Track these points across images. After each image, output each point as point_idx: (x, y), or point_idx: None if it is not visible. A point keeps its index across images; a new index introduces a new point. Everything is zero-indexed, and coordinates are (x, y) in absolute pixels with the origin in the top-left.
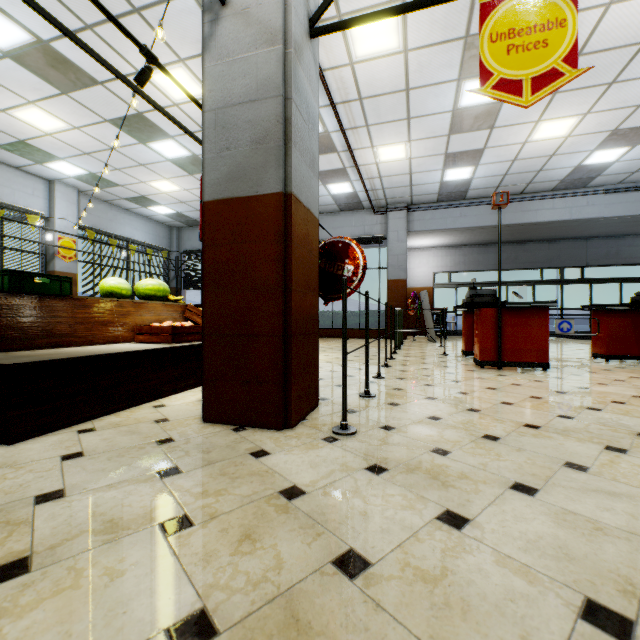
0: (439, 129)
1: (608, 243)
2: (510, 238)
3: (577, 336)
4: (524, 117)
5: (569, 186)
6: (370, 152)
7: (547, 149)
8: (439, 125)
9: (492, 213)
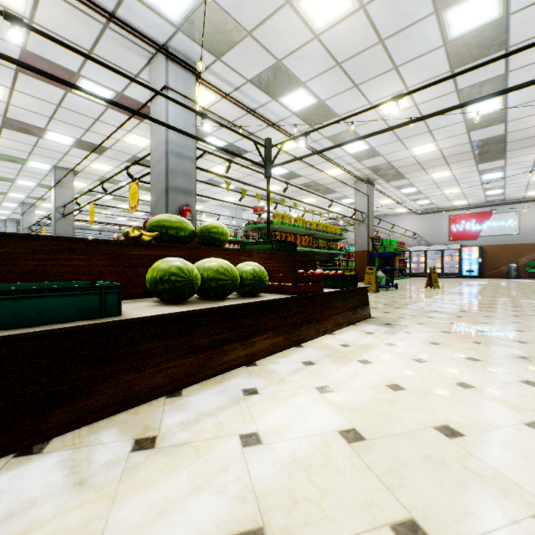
0: None
1: None
2: None
3: None
4: None
5: None
6: None
7: None
8: None
9: None
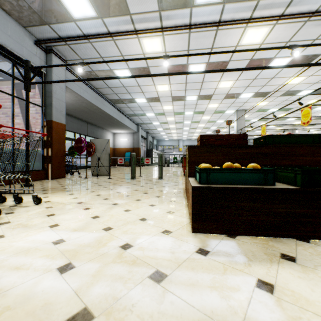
0: (173, 61)
1: (92, 127)
2: (74, 112)
3: (85, 168)
4: (174, 81)
5: (115, 101)
6: (155, 33)
7: (148, 90)
8: (177, 61)
9: (96, 98)
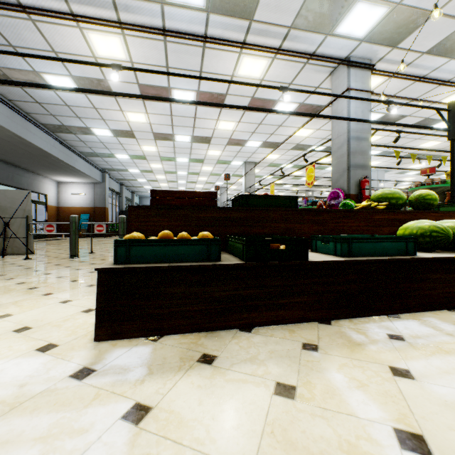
0: (148, 80)
1: (9, 168)
2: None
3: None
4: (152, 109)
5: (53, 128)
6: (110, 29)
7: (112, 117)
8: (153, 80)
9: (9, 117)
